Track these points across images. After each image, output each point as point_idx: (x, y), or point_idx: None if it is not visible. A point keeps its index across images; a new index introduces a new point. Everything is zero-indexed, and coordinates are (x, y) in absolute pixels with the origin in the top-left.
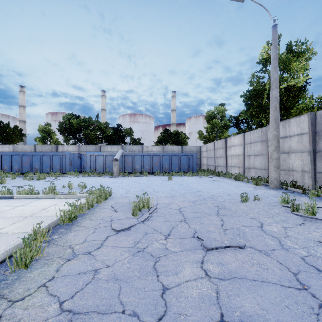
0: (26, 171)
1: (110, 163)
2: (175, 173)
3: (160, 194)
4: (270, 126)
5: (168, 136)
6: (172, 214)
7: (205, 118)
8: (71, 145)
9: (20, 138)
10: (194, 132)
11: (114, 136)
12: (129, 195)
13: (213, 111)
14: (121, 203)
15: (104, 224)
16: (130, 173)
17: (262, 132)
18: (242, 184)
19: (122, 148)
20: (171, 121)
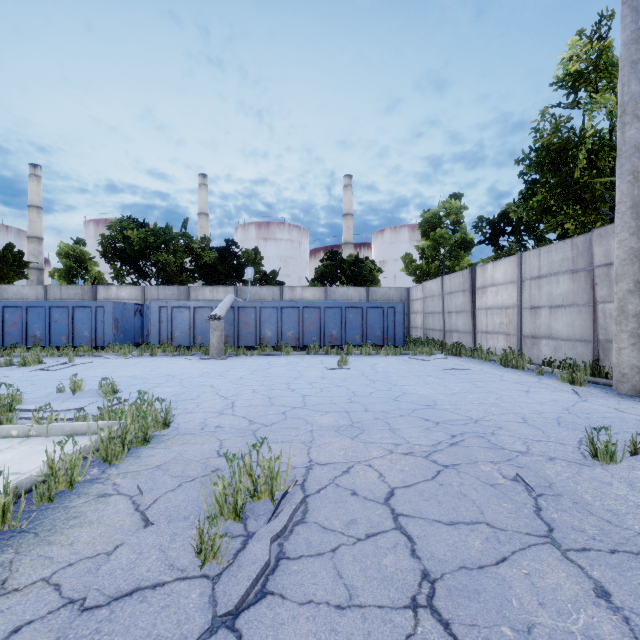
0: (11, 344)
1: (205, 326)
2: (354, 348)
3: (320, 420)
4: (620, 224)
5: (338, 267)
6: (367, 535)
7: (417, 228)
8: (125, 286)
9: (19, 270)
10: (391, 260)
11: (221, 266)
12: (226, 422)
13: (435, 211)
14: (179, 469)
15: (36, 636)
16: (250, 349)
17: (576, 247)
18: (531, 380)
19: (237, 291)
20: (344, 238)
